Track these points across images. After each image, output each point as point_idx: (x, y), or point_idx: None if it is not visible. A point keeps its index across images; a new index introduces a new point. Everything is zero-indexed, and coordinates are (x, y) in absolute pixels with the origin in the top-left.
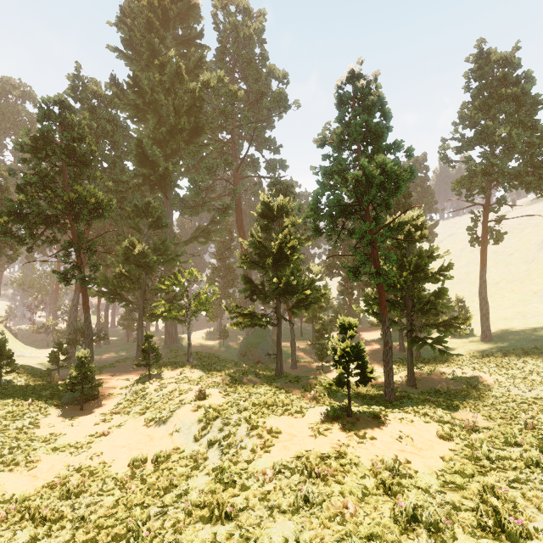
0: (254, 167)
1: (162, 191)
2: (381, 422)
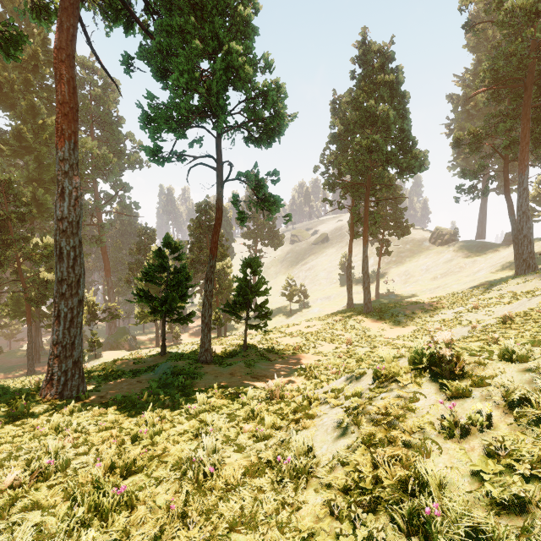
0: (111, 203)
1: (31, 220)
2: (226, 336)
